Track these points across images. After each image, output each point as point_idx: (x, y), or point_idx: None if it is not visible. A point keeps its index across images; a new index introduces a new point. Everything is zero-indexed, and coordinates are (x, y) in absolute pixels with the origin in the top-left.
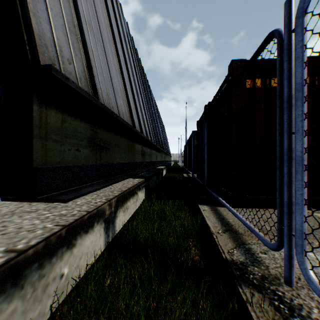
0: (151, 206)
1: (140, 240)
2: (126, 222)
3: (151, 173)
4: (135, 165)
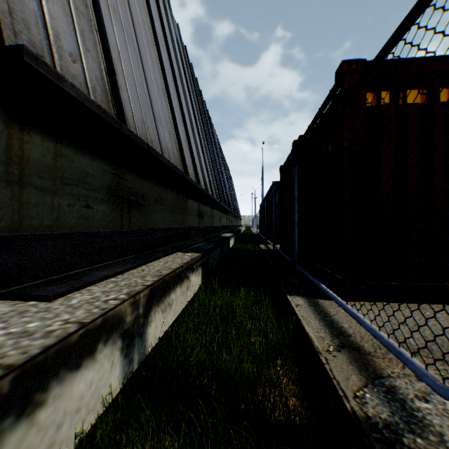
0: (211, 298)
1: (188, 371)
2: (167, 329)
3: (212, 244)
4: (187, 231)
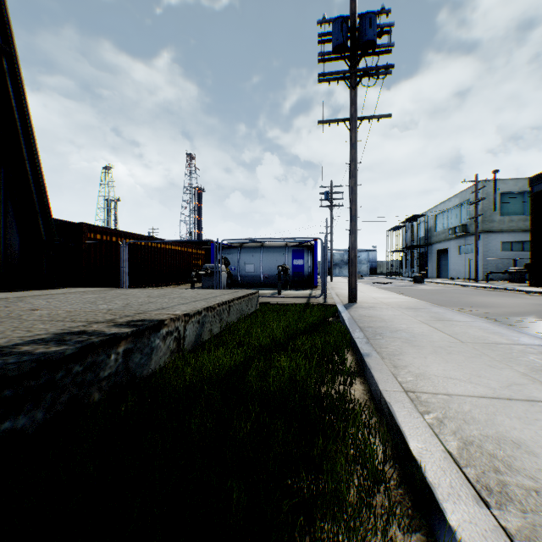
0: None
1: None
2: None
3: None
4: None
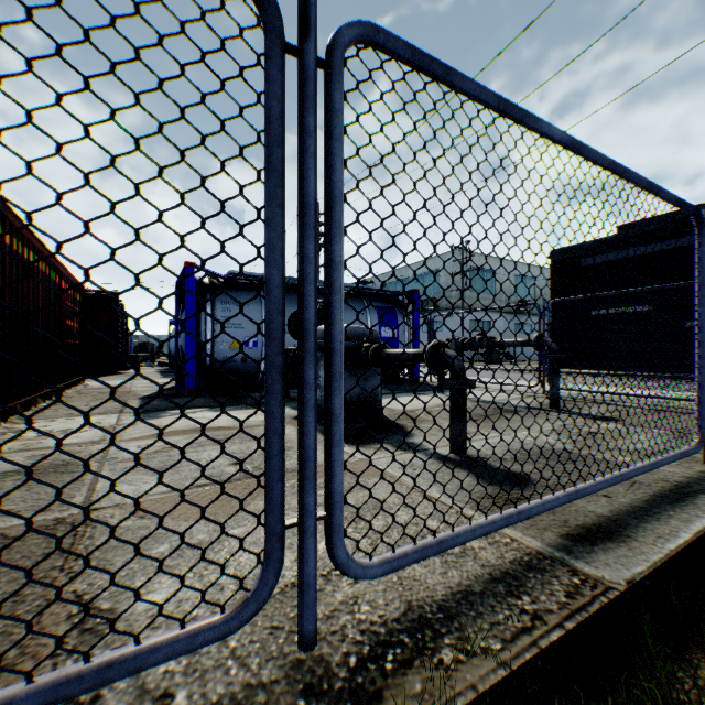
0: None
1: None
2: None
3: None
4: None
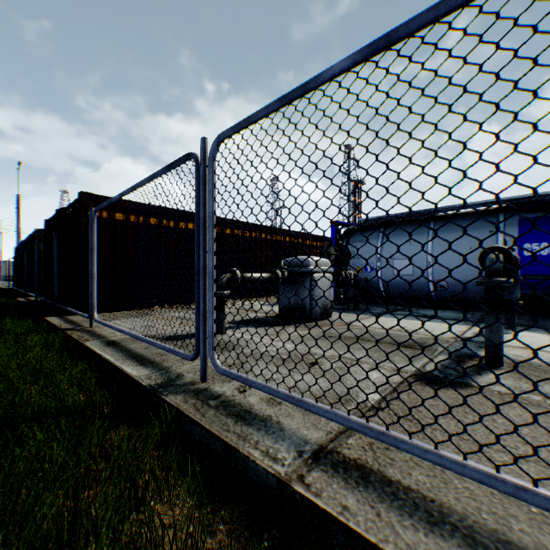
0: None
1: None
2: None
3: None
4: None
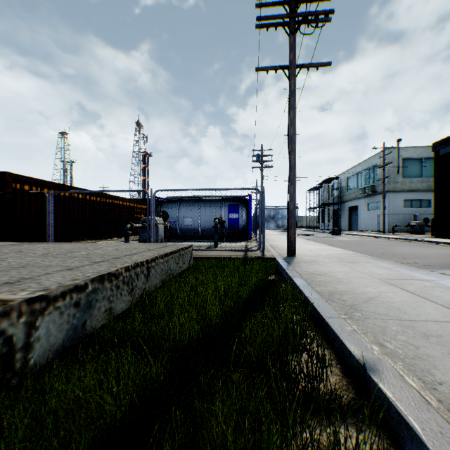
0: None
1: None
2: None
3: None
4: None
